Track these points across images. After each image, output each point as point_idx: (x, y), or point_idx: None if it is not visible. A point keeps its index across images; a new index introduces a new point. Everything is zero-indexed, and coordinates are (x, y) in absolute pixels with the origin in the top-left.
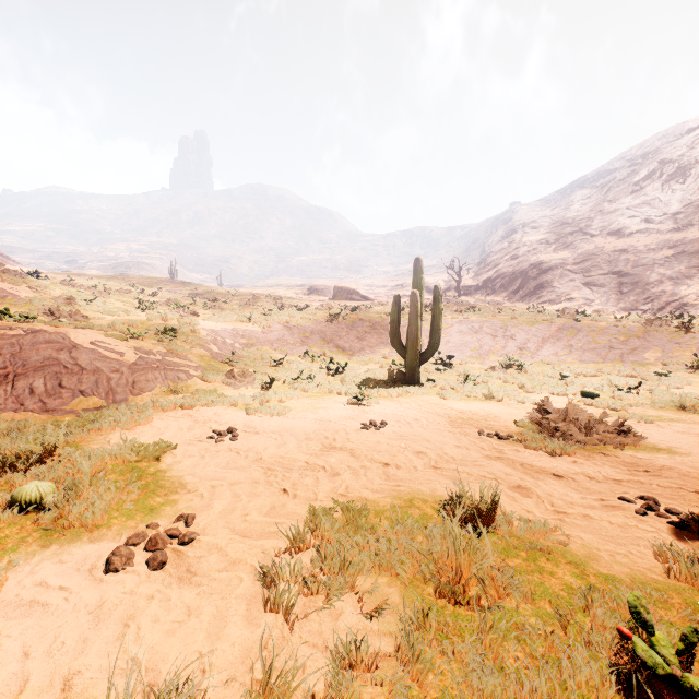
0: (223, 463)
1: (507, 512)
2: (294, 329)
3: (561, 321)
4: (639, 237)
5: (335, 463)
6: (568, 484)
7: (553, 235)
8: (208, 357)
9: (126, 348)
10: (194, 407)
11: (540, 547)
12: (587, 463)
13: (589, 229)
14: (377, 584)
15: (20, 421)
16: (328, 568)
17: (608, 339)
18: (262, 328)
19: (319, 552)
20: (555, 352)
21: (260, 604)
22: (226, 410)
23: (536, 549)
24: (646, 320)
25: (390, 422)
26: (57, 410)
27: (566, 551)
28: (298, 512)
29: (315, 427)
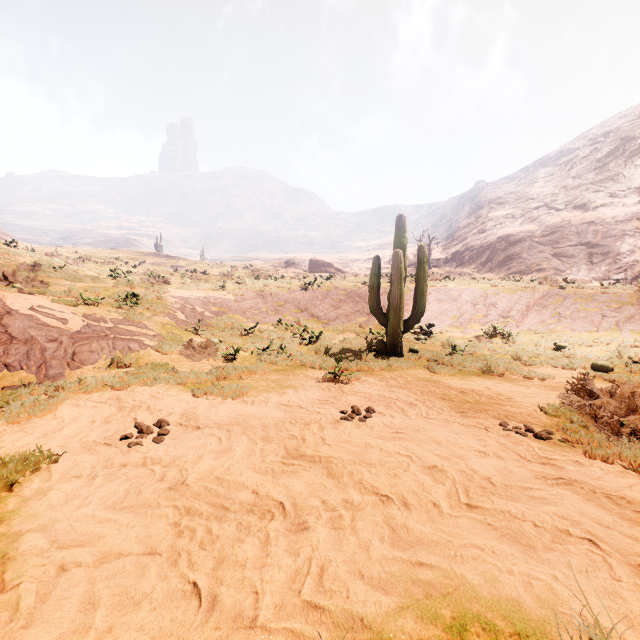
0: (117, 495)
1: None
2: (267, 297)
3: (545, 288)
4: (605, 210)
5: (302, 494)
6: None
7: (518, 210)
8: (171, 325)
9: (72, 315)
10: (130, 387)
11: None
12: None
13: (554, 204)
14: None
15: None
16: None
17: (599, 306)
18: (235, 296)
19: None
20: (542, 320)
21: None
22: (169, 390)
23: None
24: (638, 286)
25: (378, 408)
26: None
27: None
28: None
29: (278, 417)
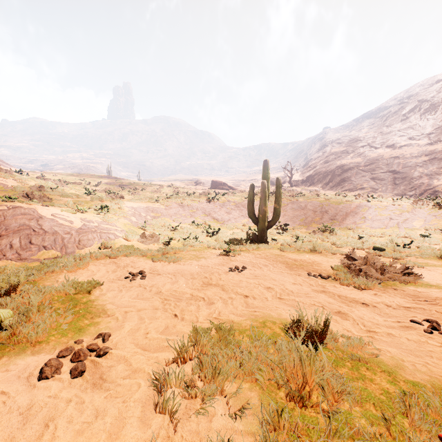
0: (134, 295)
1: (333, 331)
2: (185, 207)
3: (358, 202)
4: (406, 149)
5: (211, 295)
6: (373, 310)
7: (351, 148)
8: (129, 225)
9: (75, 219)
10: (118, 257)
11: (360, 359)
12: (384, 295)
13: (374, 144)
14: (241, 389)
15: (2, 266)
16: (204, 376)
17: (389, 213)
18: (165, 206)
19: (198, 362)
20: (354, 221)
21: (152, 406)
22: (139, 259)
23: (358, 360)
24: (413, 201)
25: (248, 267)
26: (27, 259)
27: (379, 361)
28: (184, 331)
29: (198, 270)
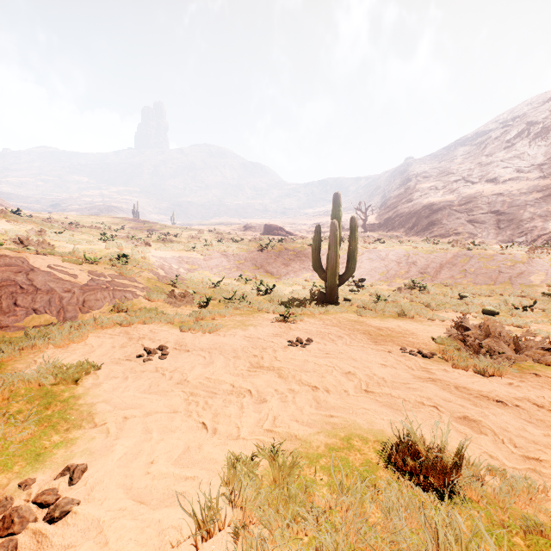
0: (144, 386)
1: (466, 458)
2: (230, 257)
3: (455, 250)
4: (512, 183)
5: (262, 386)
6: (517, 413)
7: (441, 182)
8: (154, 280)
9: (79, 271)
10: (133, 325)
11: (538, 529)
12: (525, 386)
13: (470, 178)
14: None
15: None
16: None
17: (497, 264)
18: (204, 256)
19: (235, 537)
20: (452, 275)
21: None
22: (162, 327)
23: (534, 532)
24: (529, 248)
25: (315, 339)
26: (10, 326)
27: None
28: (215, 458)
29: (243, 344)
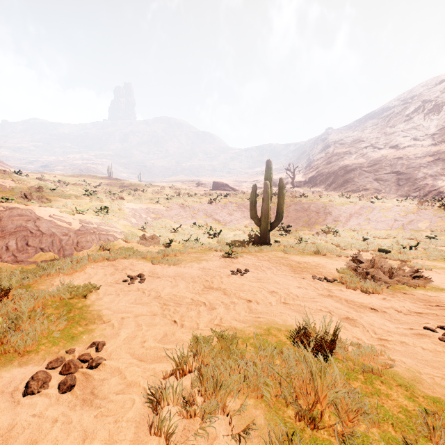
0: (132, 300)
1: (342, 339)
2: (186, 208)
3: (362, 203)
4: (410, 149)
5: (213, 300)
6: (383, 316)
7: (354, 148)
8: (129, 226)
9: (73, 220)
10: (117, 259)
11: (373, 371)
12: (393, 300)
13: (377, 145)
14: (245, 407)
15: None
16: (205, 392)
17: (394, 214)
18: (166, 207)
19: (198, 375)
20: (358, 223)
21: (147, 427)
22: (138, 261)
23: (371, 373)
24: (418, 202)
25: (251, 269)
26: (24, 261)
27: (395, 374)
28: (184, 339)
29: (199, 273)
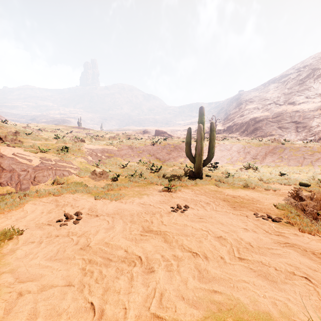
0: (52, 252)
1: None
2: (134, 148)
3: (274, 144)
4: (304, 105)
5: (151, 252)
6: None
7: (260, 105)
8: (84, 163)
9: (34, 157)
10: (62, 194)
11: None
12: None
13: (278, 102)
14: None
15: None
16: None
17: (302, 153)
18: (117, 148)
19: None
20: (273, 160)
21: None
22: (83, 196)
23: None
24: None
25: (190, 205)
26: None
27: None
28: None
29: (138, 210)
